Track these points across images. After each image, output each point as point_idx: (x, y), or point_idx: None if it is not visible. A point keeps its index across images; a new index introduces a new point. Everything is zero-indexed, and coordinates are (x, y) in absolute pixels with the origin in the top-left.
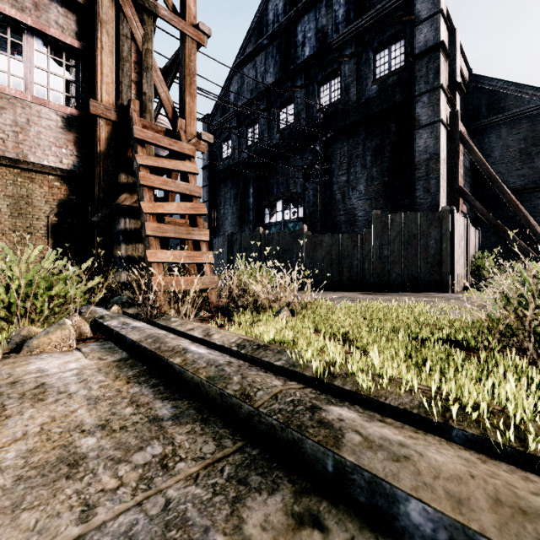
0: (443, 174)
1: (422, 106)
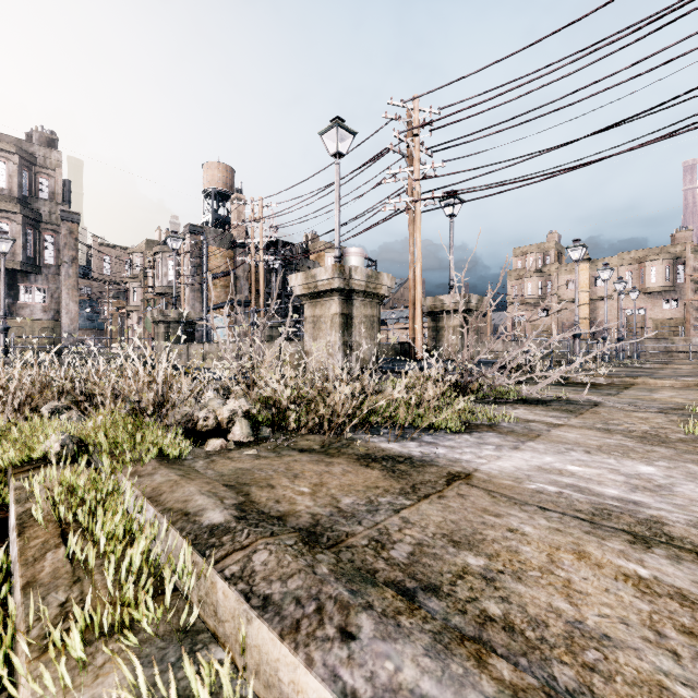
0: None
1: None
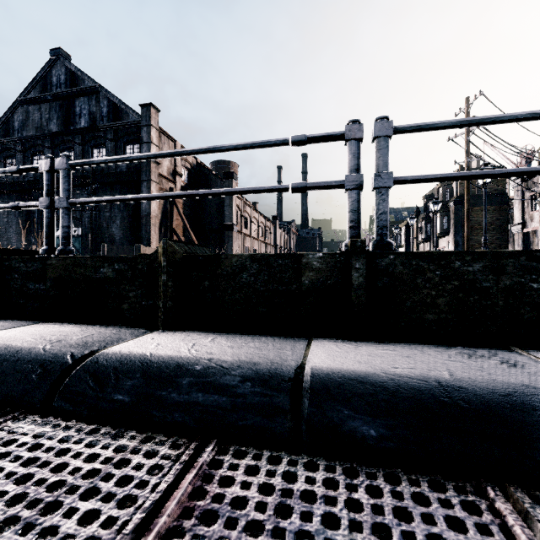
0: (155, 223)
1: (144, 187)
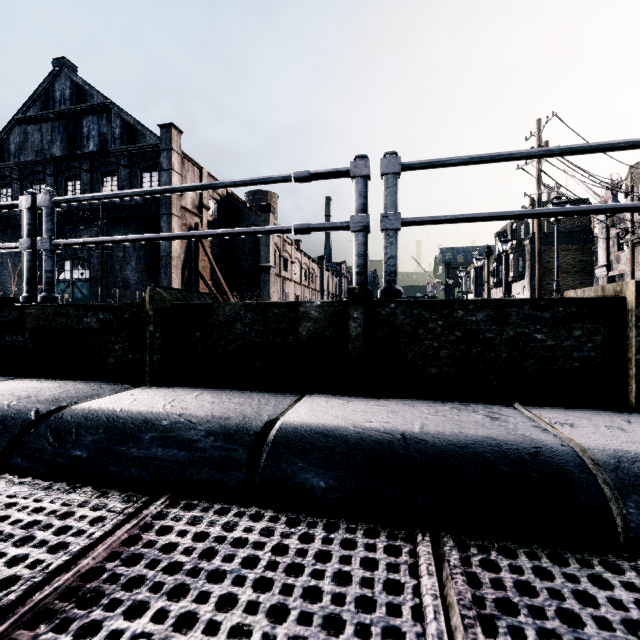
0: (177, 265)
1: (164, 222)
